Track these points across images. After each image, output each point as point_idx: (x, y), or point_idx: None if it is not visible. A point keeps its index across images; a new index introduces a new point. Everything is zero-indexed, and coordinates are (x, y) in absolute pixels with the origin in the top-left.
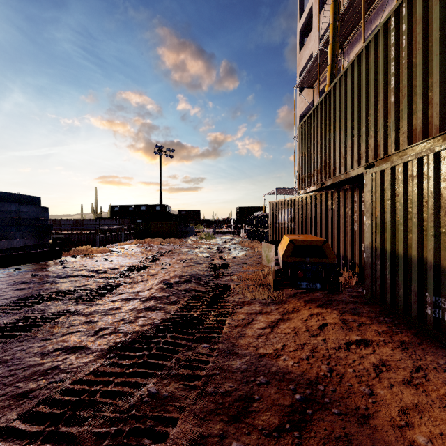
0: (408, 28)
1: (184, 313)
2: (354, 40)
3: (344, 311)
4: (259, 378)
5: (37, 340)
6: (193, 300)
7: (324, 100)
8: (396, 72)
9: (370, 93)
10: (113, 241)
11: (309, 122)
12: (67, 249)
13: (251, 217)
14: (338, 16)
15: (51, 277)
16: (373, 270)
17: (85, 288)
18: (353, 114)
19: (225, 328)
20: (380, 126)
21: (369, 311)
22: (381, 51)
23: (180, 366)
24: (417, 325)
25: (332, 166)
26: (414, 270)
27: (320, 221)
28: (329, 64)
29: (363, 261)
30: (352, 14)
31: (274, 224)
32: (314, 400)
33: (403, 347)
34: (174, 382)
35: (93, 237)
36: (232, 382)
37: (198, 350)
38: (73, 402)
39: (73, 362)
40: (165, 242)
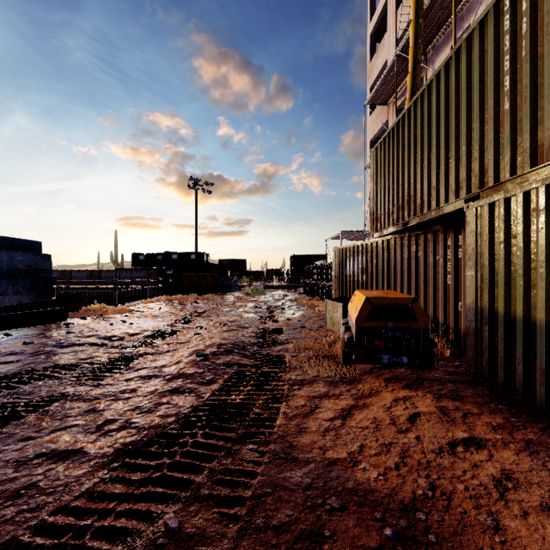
0: (531, 7)
1: (222, 397)
2: (440, 43)
3: (441, 394)
4: (330, 499)
5: (15, 439)
6: (235, 377)
7: (407, 114)
8: (513, 69)
9: (473, 100)
10: (137, 297)
11: (387, 144)
12: (76, 309)
13: (310, 267)
14: (421, 11)
15: (49, 346)
16: (478, 338)
17: (91, 362)
18: (449, 130)
19: (279, 419)
20: (489, 143)
21: (475, 395)
22: (490, 42)
23: (215, 482)
24: (545, 415)
25: (418, 200)
26: (541, 340)
27: (401, 272)
28: (410, 72)
29: (460, 325)
30: (439, 10)
31: (340, 276)
32: (413, 538)
33: (531, 450)
34: (205, 509)
35: (111, 293)
36: (290, 508)
37: (242, 455)
38: (48, 549)
39: (60, 475)
40: (201, 299)
